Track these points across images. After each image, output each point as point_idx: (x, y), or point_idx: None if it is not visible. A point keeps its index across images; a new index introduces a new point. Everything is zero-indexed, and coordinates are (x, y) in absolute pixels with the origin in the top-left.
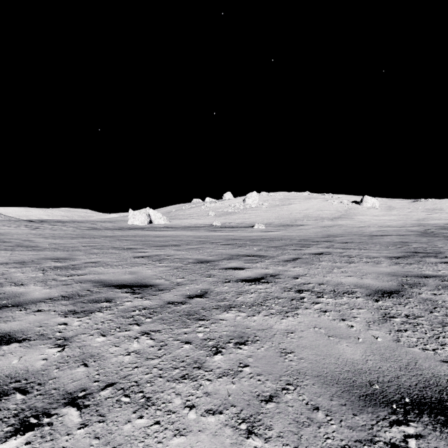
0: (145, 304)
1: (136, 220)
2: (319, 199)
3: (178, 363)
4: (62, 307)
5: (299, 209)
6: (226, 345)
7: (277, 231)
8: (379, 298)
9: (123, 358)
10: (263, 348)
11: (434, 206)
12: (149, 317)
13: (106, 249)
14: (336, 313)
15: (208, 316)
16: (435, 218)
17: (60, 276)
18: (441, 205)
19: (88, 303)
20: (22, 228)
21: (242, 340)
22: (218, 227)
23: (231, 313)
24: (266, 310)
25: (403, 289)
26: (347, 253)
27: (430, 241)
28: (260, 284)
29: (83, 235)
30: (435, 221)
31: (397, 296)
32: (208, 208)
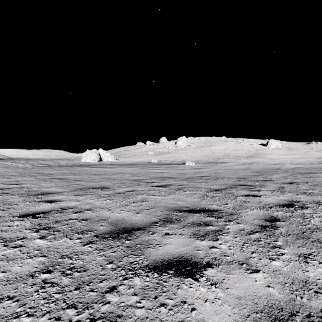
0: None
1: (88, 158)
2: (233, 142)
3: None
4: None
5: (219, 150)
6: None
7: (206, 168)
8: None
9: None
10: None
11: None
12: None
13: (13, 195)
14: None
15: None
16: None
17: None
18: None
19: None
20: None
21: None
22: (155, 164)
23: None
24: None
25: None
26: None
27: None
28: None
29: (25, 173)
30: None
31: None
32: (148, 149)
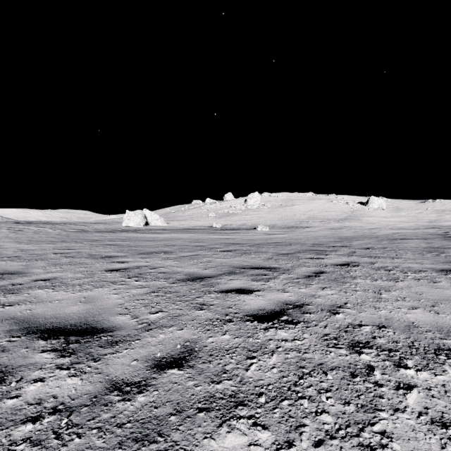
0: (66, 390)
1: (131, 221)
2: (323, 199)
3: None
4: None
5: (303, 210)
6: None
7: (282, 233)
8: None
9: None
10: None
11: (443, 207)
12: None
13: (79, 258)
14: None
15: (186, 444)
16: (448, 220)
17: None
18: (450, 206)
19: None
20: (2, 230)
21: None
22: (218, 229)
23: (237, 430)
24: (312, 417)
25: None
26: (379, 263)
27: None
28: (281, 327)
29: (65, 239)
30: (448, 223)
31: None
32: (209, 209)
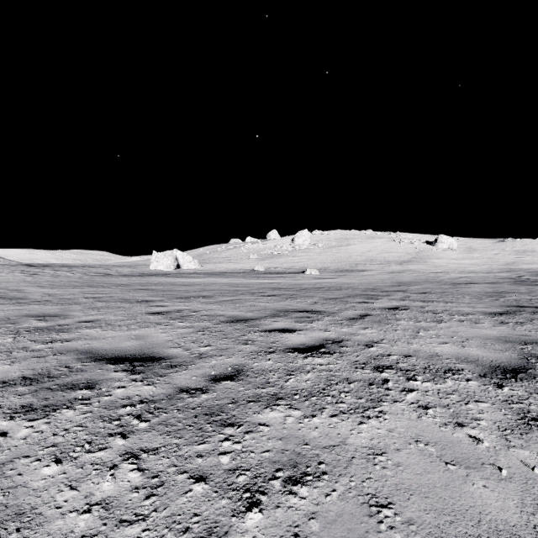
0: (145, 392)
1: (160, 264)
2: (384, 238)
3: (175, 536)
4: (14, 399)
5: (360, 251)
6: (269, 485)
7: (334, 278)
8: (502, 381)
9: (75, 519)
10: (335, 492)
11: (524, 248)
12: (145, 419)
13: (114, 302)
14: (444, 410)
15: (241, 416)
16: (527, 262)
17: (35, 343)
18: (533, 246)
19: (57, 391)
20: (15, 274)
21: (297, 472)
22: (261, 272)
23: (277, 410)
24: (332, 404)
25: (530, 365)
26: (430, 307)
27: (532, 291)
28: (319, 356)
29: (90, 283)
30: (527, 265)
31: (527, 377)
32: (250, 249)
